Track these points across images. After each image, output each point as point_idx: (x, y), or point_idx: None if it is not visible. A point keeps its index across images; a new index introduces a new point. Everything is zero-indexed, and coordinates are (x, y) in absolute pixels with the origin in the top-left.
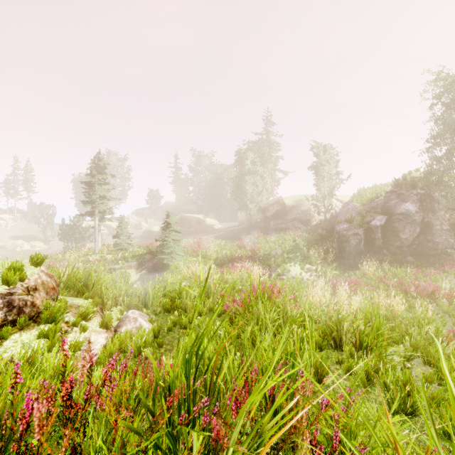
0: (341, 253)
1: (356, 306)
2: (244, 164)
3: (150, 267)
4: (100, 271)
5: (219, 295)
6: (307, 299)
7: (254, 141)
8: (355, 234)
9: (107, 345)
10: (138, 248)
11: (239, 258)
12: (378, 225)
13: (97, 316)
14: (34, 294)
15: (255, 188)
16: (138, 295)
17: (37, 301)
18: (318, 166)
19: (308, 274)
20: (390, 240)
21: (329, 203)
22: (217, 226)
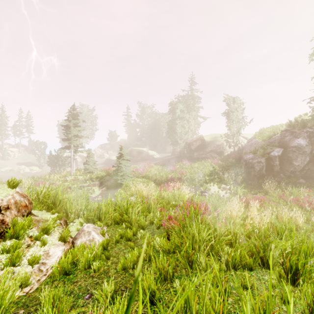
0: (248, 176)
1: (267, 220)
2: (175, 112)
3: (108, 185)
4: (74, 187)
5: (157, 210)
6: (232, 218)
7: (182, 95)
8: (259, 162)
9: (61, 260)
10: (101, 171)
11: (172, 179)
12: (276, 155)
13: (59, 228)
14: (5, 213)
15: (183, 129)
16: (94, 210)
17: (7, 218)
18: (229, 113)
19: (223, 191)
20: (286, 166)
21: (237, 139)
22: (156, 156)
